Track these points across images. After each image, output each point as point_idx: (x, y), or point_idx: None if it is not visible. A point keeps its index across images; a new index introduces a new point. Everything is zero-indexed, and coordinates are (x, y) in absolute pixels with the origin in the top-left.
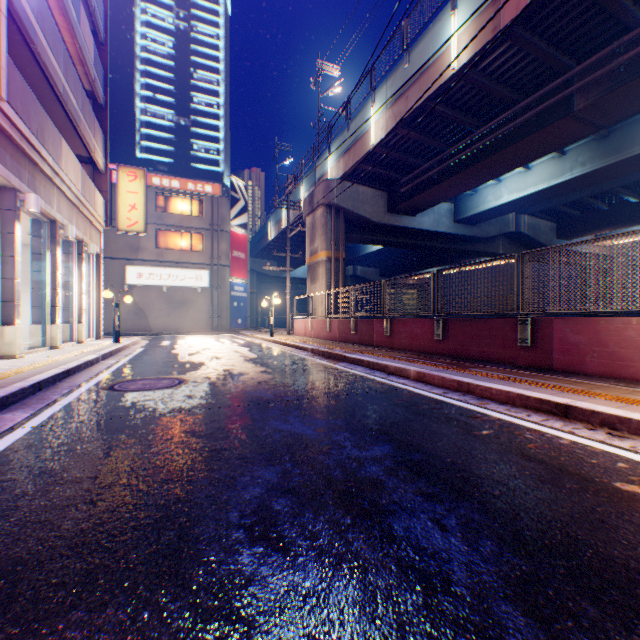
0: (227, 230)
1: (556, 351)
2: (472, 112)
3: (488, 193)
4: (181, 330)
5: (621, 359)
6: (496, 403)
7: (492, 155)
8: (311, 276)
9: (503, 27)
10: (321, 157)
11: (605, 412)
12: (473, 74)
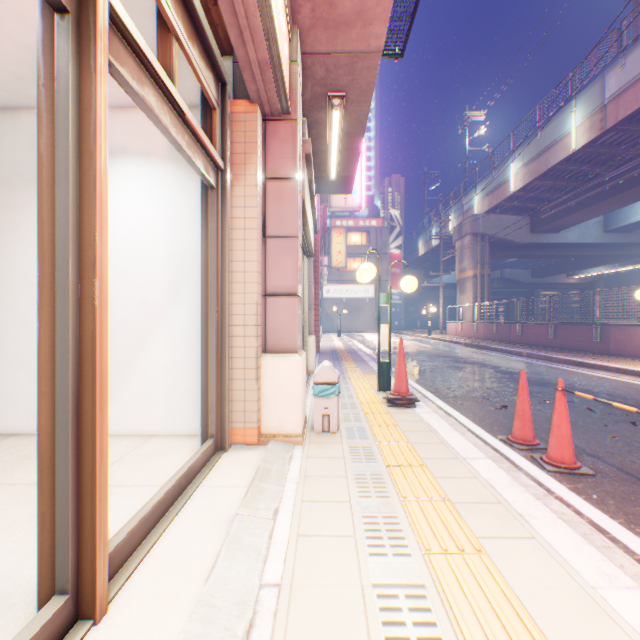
0: (386, 253)
1: (611, 344)
2: (599, 163)
3: (639, 206)
4: (354, 330)
5: (638, 347)
6: (557, 363)
7: (620, 193)
8: (459, 289)
9: (606, 129)
10: (467, 194)
11: (590, 363)
12: (591, 147)
